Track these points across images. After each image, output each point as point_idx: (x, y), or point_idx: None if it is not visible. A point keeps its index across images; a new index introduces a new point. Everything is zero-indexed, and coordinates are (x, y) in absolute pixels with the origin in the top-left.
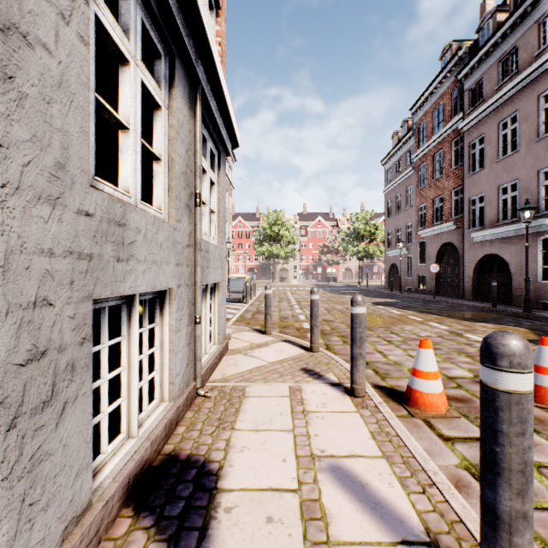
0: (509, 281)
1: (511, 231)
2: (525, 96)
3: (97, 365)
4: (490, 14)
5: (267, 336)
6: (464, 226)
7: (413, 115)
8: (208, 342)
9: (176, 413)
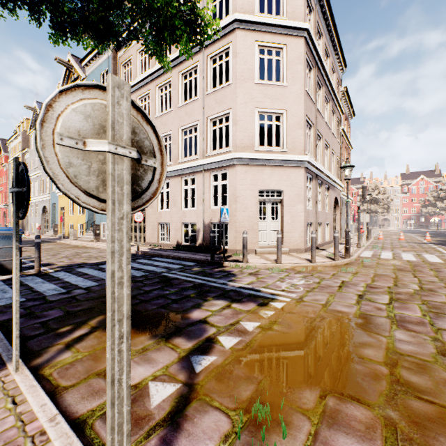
0: None
1: None
2: None
3: None
4: None
5: None
6: None
7: None
8: None
9: None
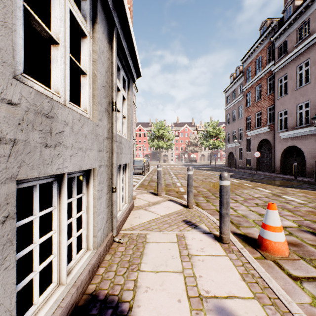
0: (303, 162)
1: (305, 132)
2: (314, 49)
3: (49, 216)
4: (291, 1)
5: (158, 197)
6: (275, 129)
7: (242, 63)
8: (121, 202)
9: (98, 258)
